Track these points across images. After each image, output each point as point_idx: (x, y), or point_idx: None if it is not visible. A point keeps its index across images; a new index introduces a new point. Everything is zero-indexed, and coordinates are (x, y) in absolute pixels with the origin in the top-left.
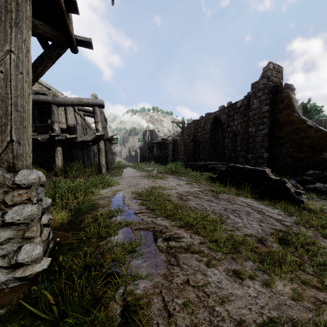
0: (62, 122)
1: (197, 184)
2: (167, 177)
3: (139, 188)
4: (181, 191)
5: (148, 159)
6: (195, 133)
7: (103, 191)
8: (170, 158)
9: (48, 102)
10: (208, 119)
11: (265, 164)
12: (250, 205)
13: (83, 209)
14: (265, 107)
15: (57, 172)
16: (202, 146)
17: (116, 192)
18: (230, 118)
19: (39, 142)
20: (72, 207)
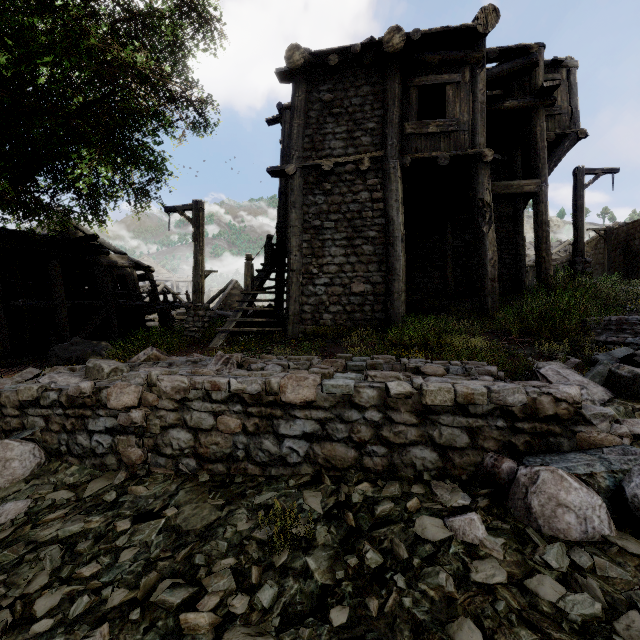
0: None
1: None
2: None
3: None
4: None
5: None
6: (629, 241)
7: None
8: None
9: None
10: None
11: None
12: None
13: None
14: None
15: None
16: None
17: None
18: None
19: None
20: None
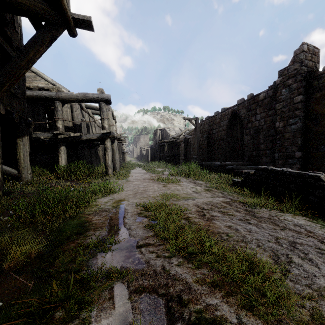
0: (68, 120)
1: (219, 192)
2: (180, 181)
3: (147, 197)
4: (200, 203)
5: (159, 158)
6: (210, 130)
7: (102, 201)
8: (182, 157)
9: (51, 98)
10: (225, 115)
11: (298, 165)
12: (313, 231)
13: (67, 232)
14: (298, 97)
15: (60, 174)
16: (217, 145)
17: (117, 203)
18: (251, 113)
19: (41, 141)
20: (53, 227)
